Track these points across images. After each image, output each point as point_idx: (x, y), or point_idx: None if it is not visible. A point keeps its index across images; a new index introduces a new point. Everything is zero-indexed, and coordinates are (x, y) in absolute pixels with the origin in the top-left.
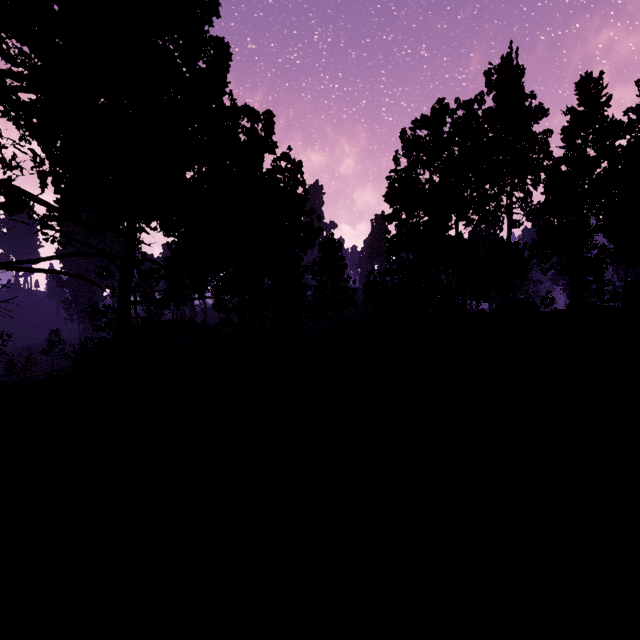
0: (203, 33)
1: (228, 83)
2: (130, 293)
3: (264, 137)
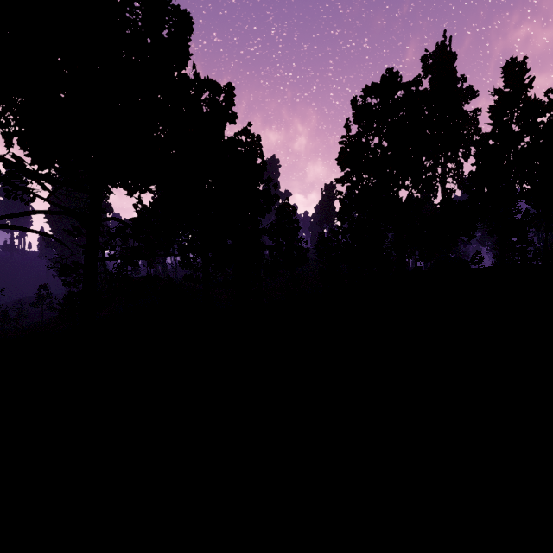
0: (166, 4)
1: (191, 55)
2: (97, 250)
3: (225, 107)
